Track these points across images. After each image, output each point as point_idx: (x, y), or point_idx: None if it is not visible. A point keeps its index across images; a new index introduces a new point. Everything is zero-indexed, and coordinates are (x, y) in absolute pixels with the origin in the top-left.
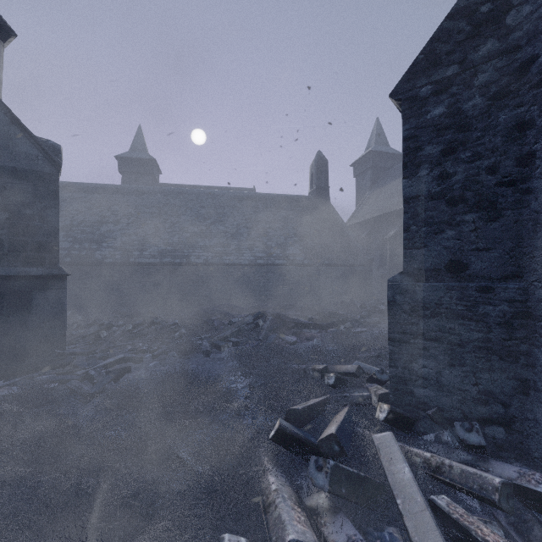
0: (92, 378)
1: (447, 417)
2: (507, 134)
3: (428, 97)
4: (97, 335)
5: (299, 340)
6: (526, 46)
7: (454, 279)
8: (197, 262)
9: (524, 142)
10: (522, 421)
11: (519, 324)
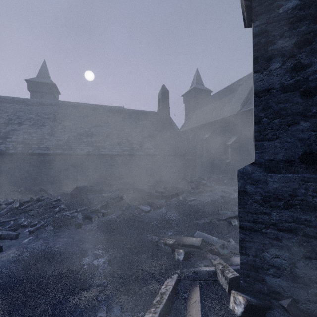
0: None
1: (302, 309)
2: None
3: None
4: None
5: (152, 209)
6: None
7: (308, 170)
8: (81, 152)
9: None
10: None
11: None
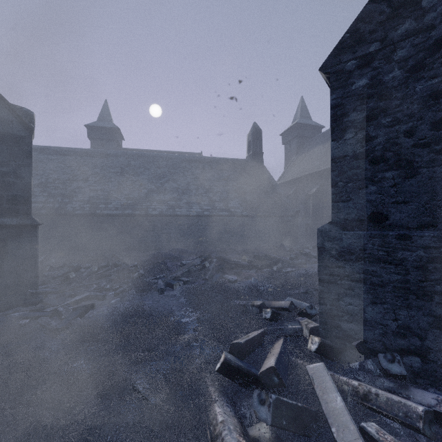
0: (61, 315)
1: (370, 348)
2: (423, 102)
3: (353, 71)
4: (67, 276)
5: (239, 279)
6: (440, 25)
7: (376, 228)
8: (154, 213)
9: (438, 109)
10: (436, 352)
11: (434, 268)
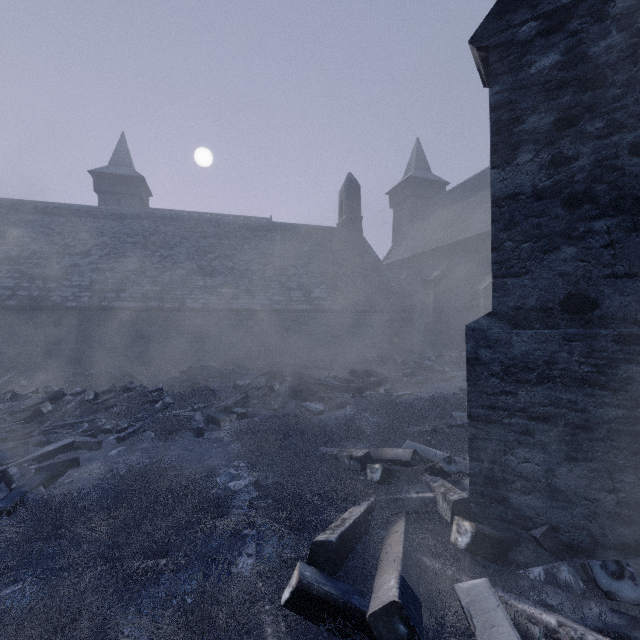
0: (11, 481)
1: (564, 540)
2: None
3: (532, 40)
4: (37, 410)
5: (327, 409)
6: None
7: (575, 323)
8: (195, 306)
9: None
10: None
11: None
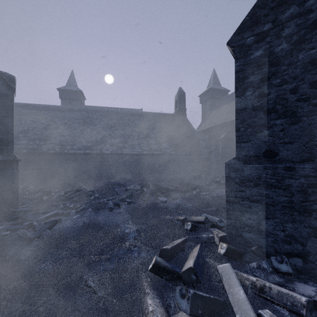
0: (35, 227)
1: (264, 251)
2: (304, 67)
3: (252, 44)
4: (41, 198)
5: (168, 200)
6: (316, 9)
7: (268, 162)
8: (107, 152)
9: (315, 72)
10: (314, 255)
11: (312, 191)
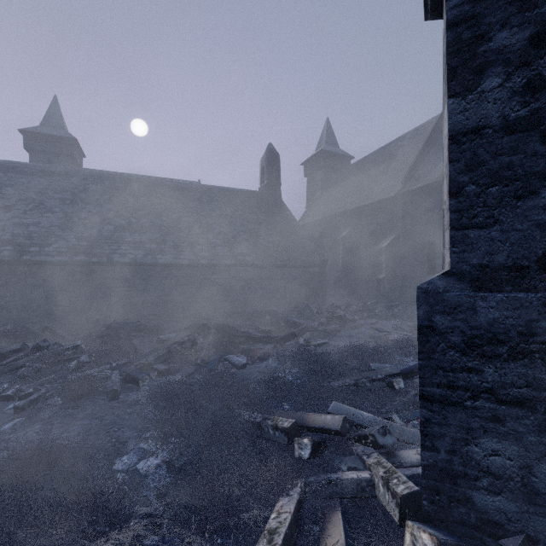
0: None
1: None
2: None
3: None
4: None
5: (250, 361)
6: None
7: None
8: (122, 261)
9: None
10: None
11: None
